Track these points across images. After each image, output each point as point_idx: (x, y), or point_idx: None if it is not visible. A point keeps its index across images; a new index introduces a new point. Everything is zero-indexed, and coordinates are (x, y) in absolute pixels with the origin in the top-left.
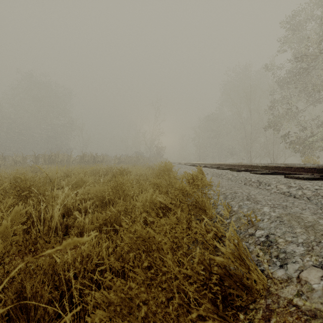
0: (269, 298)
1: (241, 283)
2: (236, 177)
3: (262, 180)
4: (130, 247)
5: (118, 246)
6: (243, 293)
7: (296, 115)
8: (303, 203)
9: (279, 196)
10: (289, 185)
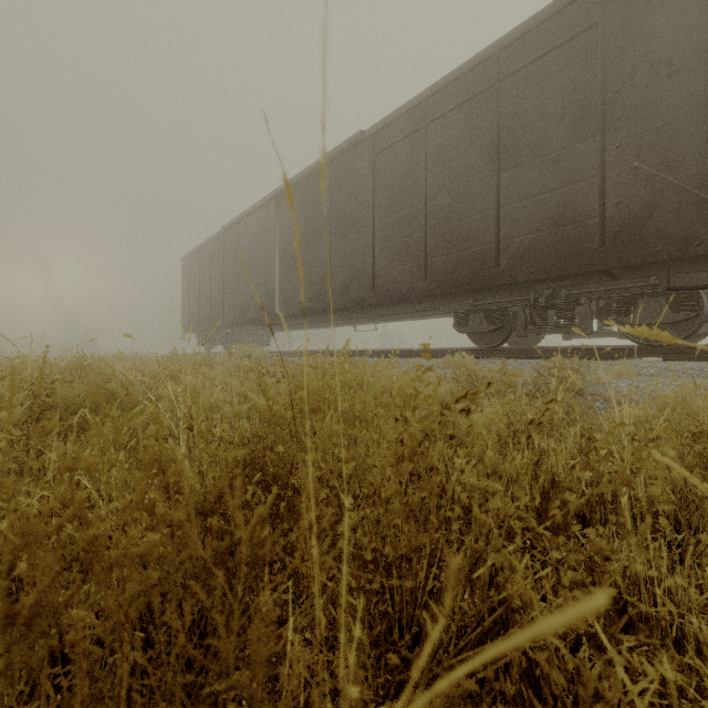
0: None
1: None
2: None
3: None
4: None
5: None
6: None
7: None
8: None
9: None
10: None
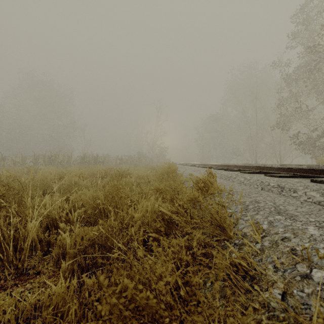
0: None
1: None
2: (250, 181)
3: (284, 185)
4: None
5: None
6: None
7: (305, 113)
8: None
9: (316, 207)
10: (323, 193)
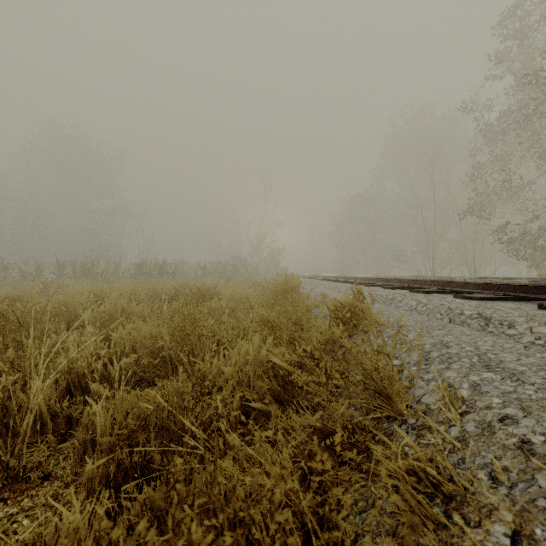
0: None
1: None
2: (427, 306)
3: (491, 315)
4: None
5: None
6: None
7: (518, 190)
8: None
9: None
10: None
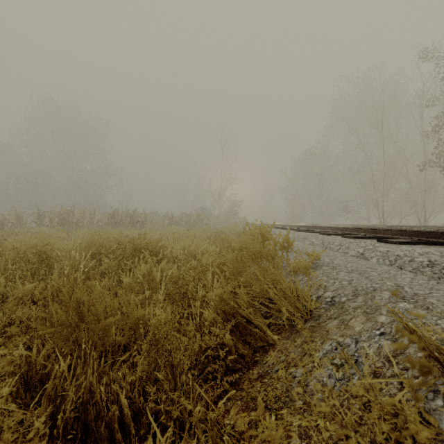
0: None
1: None
2: None
3: None
4: None
5: None
6: None
7: None
8: None
9: None
10: None
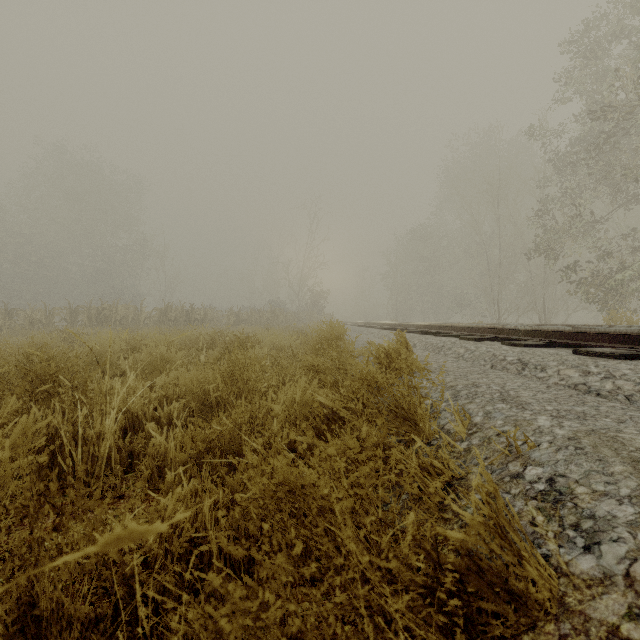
0: (566, 620)
1: (505, 587)
2: (474, 353)
3: (529, 360)
4: (263, 507)
5: (238, 505)
6: (508, 609)
7: (590, 228)
8: (618, 407)
9: (567, 393)
10: (585, 371)
